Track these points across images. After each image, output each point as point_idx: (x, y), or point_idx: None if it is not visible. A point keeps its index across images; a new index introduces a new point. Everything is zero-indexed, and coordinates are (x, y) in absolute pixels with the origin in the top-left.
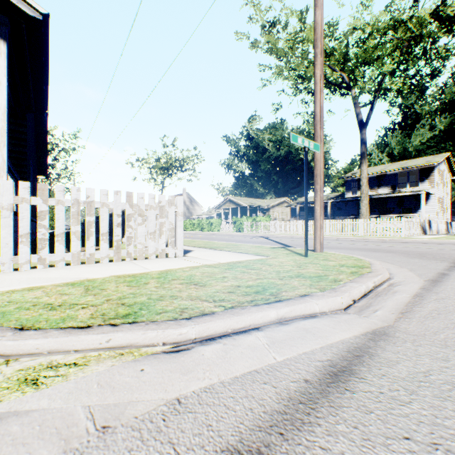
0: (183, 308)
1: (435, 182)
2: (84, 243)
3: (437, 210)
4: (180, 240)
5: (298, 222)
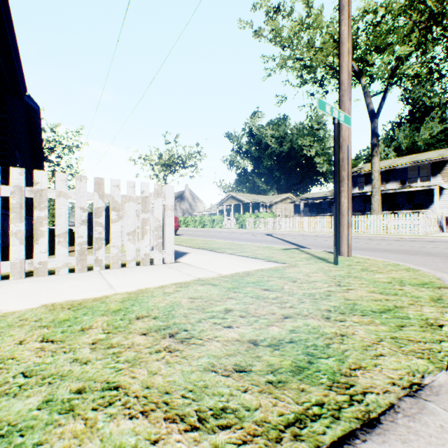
0: None
1: None
2: (73, 241)
3: None
4: (169, 242)
5: (304, 219)
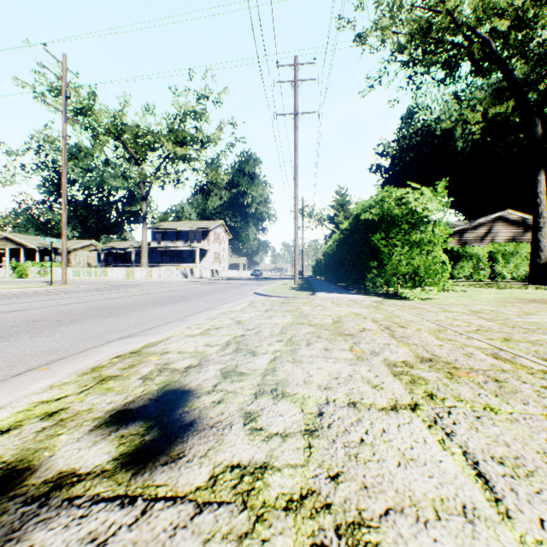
0: None
1: (211, 241)
2: None
3: (214, 261)
4: None
5: (91, 269)
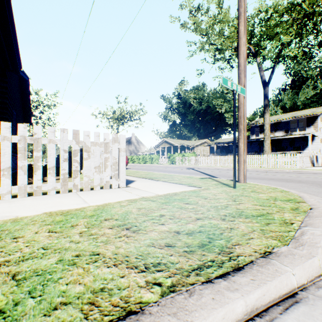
0: (97, 289)
1: (318, 127)
2: None
3: (320, 148)
4: (122, 173)
5: (216, 157)
